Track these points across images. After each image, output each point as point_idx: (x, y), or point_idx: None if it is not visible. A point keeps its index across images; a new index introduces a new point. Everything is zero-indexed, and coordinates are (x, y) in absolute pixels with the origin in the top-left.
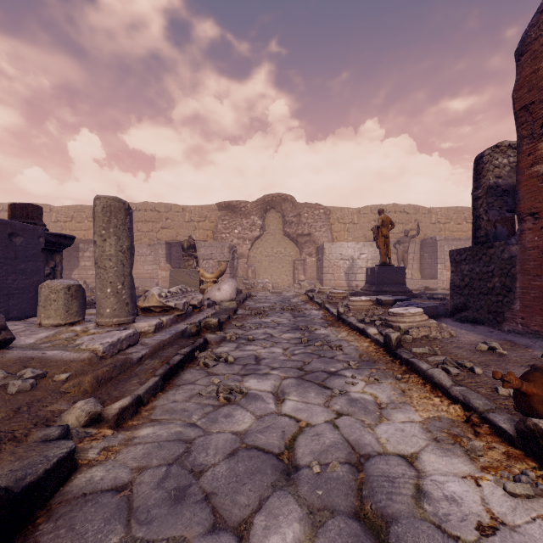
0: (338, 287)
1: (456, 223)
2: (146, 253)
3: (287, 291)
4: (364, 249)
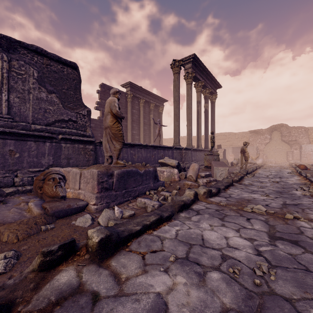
0: (309, 163)
1: None
2: None
3: (282, 164)
4: None
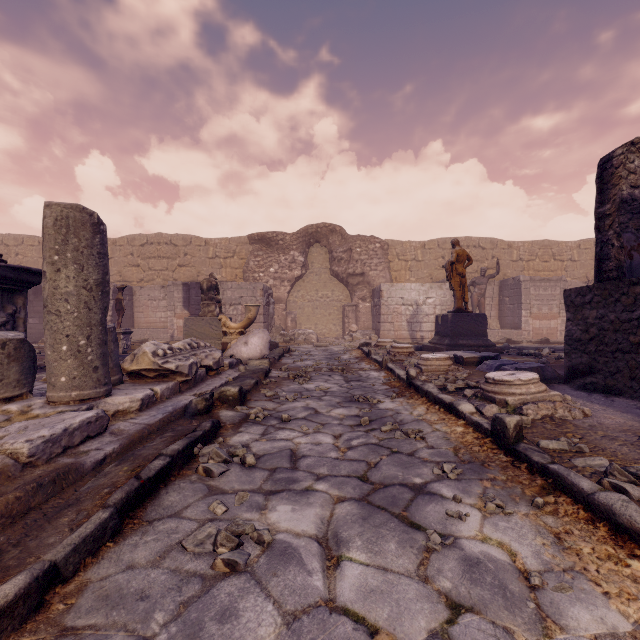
0: (398, 339)
1: (543, 261)
2: (159, 296)
3: (335, 344)
4: (431, 292)
